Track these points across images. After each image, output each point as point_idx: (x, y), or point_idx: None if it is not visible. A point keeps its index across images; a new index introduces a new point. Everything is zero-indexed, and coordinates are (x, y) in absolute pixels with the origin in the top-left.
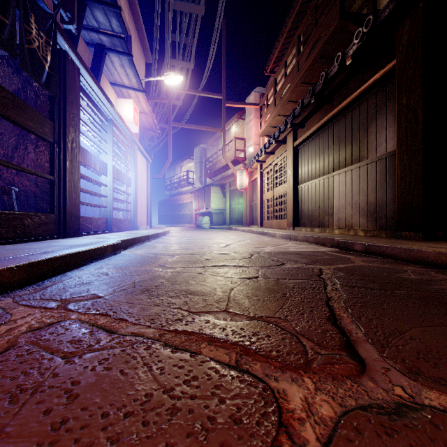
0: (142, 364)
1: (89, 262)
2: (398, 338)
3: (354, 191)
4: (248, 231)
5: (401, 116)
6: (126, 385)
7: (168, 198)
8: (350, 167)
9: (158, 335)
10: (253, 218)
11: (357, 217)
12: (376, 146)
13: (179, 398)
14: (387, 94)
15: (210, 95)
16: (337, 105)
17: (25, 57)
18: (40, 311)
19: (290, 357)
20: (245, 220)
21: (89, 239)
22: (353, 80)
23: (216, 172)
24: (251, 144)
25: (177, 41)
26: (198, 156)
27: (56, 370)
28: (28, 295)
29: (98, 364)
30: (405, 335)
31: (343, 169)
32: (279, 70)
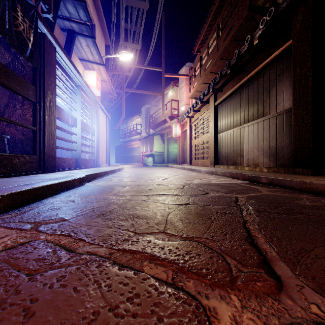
0: (92, 282)
1: (60, 191)
2: (305, 257)
3: (259, 138)
4: (180, 168)
5: (296, 82)
6: (77, 303)
7: (122, 144)
8: (257, 120)
9: (109, 254)
10: (185, 159)
11: (262, 158)
12: (276, 105)
13: (123, 316)
14: (284, 66)
15: (153, 68)
16: (247, 74)
17: (13, 37)
18: (16, 232)
19: (218, 274)
20: (178, 160)
21: (62, 174)
22: (259, 56)
23: (157, 125)
24: (183, 105)
25: (129, 29)
26: (144, 113)
27: (19, 287)
28: (9, 218)
29: (55, 282)
30: (311, 254)
31: (251, 122)
32: (203, 50)
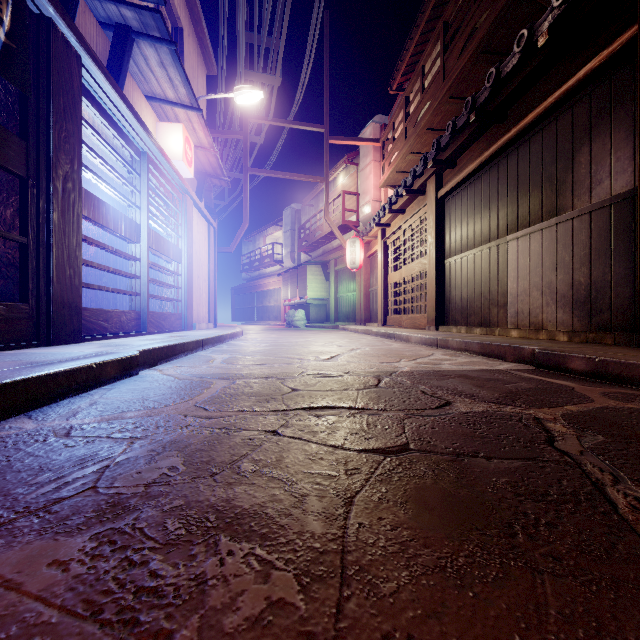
0: None
1: (54, 398)
2: None
3: (546, 265)
4: (364, 332)
5: None
6: None
7: (246, 283)
8: (540, 225)
9: None
10: (371, 313)
11: (553, 309)
12: (589, 186)
13: None
14: (612, 94)
15: (306, 127)
16: (515, 123)
17: None
18: None
19: None
20: (359, 315)
21: (88, 347)
22: (545, 78)
23: (315, 244)
24: (368, 201)
25: (256, 42)
26: (289, 222)
27: None
28: None
29: None
30: None
31: (525, 229)
32: (412, 83)
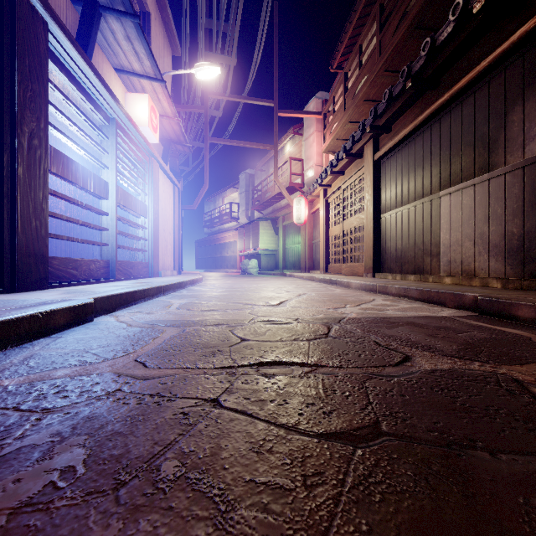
0: None
1: None
2: None
3: (479, 217)
4: (308, 278)
5: None
6: None
7: (207, 237)
8: (472, 181)
9: None
10: (314, 262)
11: (485, 258)
12: (522, 142)
13: None
14: None
15: (258, 102)
16: (447, 89)
17: None
18: None
19: None
20: (303, 263)
21: (49, 294)
22: (478, 45)
23: (266, 203)
24: (311, 166)
25: (214, 27)
26: (244, 184)
27: None
28: None
29: None
30: None
31: (457, 185)
32: (350, 60)
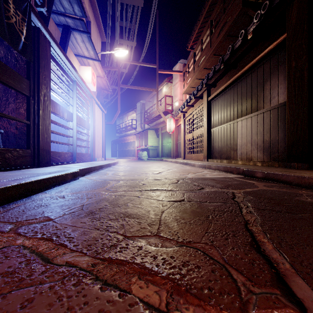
0: (65, 309)
1: (51, 186)
2: None
3: (253, 132)
4: (174, 162)
5: (291, 75)
6: None
7: (118, 139)
8: (250, 115)
9: (91, 265)
10: (178, 153)
11: (256, 152)
12: (270, 99)
13: None
14: (279, 60)
15: (147, 65)
16: (240, 69)
17: (4, 29)
18: None
19: (224, 297)
20: (172, 154)
21: (56, 168)
22: (253, 51)
23: (152, 120)
24: (177, 100)
25: (124, 26)
26: (139, 109)
27: None
28: None
29: (18, 309)
30: None
31: (244, 116)
32: (197, 46)
